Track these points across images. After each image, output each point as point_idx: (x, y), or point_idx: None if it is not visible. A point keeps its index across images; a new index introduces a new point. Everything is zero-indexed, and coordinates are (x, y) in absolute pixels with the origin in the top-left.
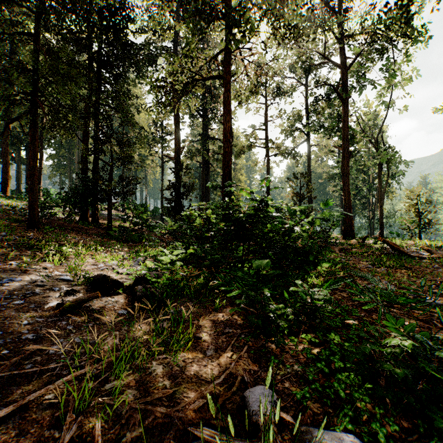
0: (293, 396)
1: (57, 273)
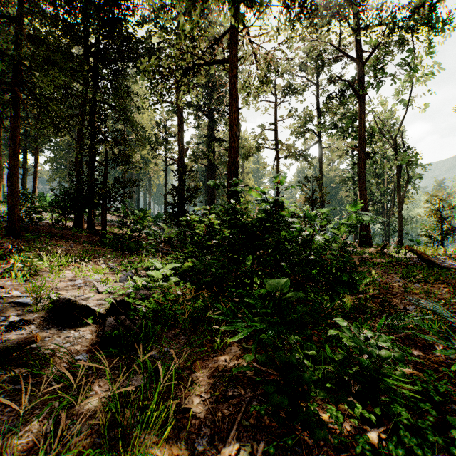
0: None
1: (16, 294)
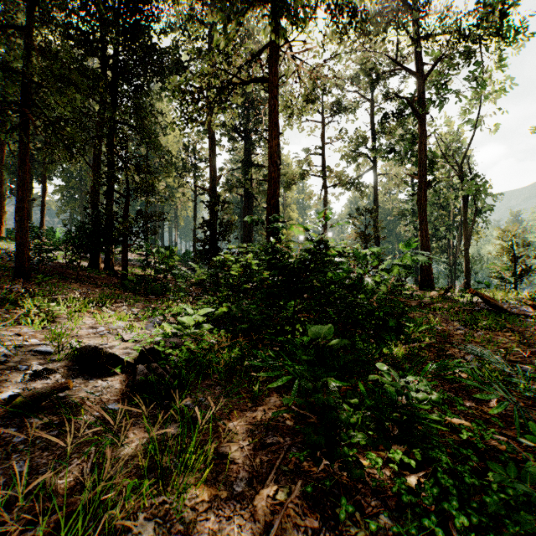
0: None
1: (35, 342)
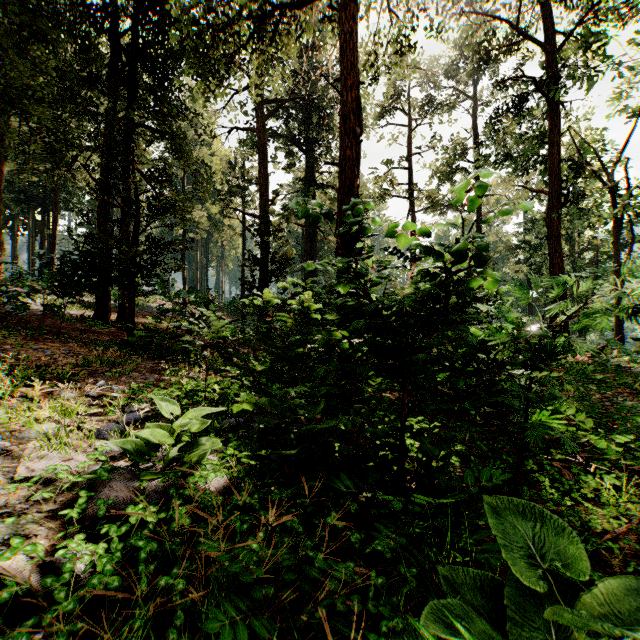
0: None
1: None
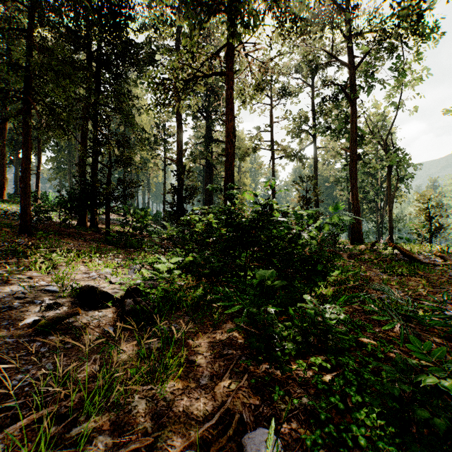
0: (301, 441)
1: (43, 283)
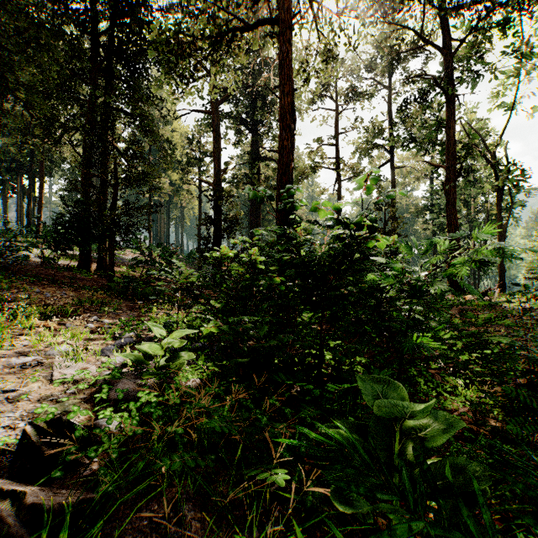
0: None
1: None
